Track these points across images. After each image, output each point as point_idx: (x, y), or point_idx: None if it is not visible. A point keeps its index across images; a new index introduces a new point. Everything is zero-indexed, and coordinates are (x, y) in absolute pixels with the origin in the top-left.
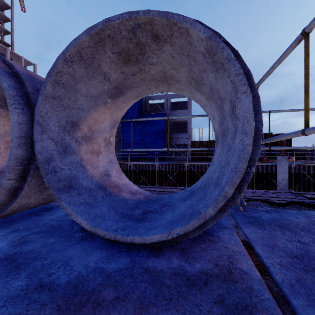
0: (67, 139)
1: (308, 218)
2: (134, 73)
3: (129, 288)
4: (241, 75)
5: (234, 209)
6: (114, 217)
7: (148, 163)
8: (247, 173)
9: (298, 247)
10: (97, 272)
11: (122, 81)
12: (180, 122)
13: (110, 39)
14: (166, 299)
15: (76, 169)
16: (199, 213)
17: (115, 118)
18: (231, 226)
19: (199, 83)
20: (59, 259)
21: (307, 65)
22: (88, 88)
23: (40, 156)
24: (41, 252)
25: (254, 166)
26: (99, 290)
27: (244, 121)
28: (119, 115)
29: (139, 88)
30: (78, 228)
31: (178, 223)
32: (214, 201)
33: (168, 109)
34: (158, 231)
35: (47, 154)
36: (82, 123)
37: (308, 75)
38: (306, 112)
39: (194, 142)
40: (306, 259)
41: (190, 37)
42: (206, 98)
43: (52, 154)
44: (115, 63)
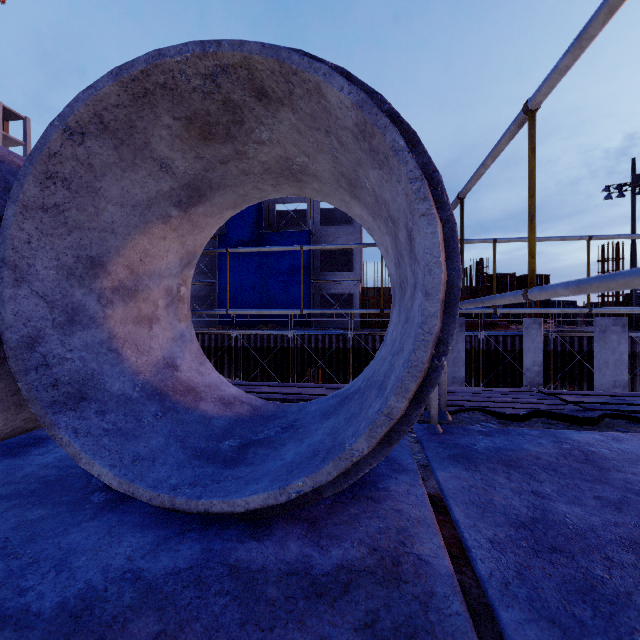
0: (78, 294)
1: (558, 445)
2: (224, 159)
3: (189, 611)
4: (419, 181)
5: (426, 431)
6: (178, 459)
7: (274, 332)
8: (433, 369)
9: (530, 505)
10: (128, 579)
11: (200, 175)
12: (340, 250)
13: (166, 92)
14: (262, 630)
15: (97, 357)
16: (341, 448)
17: (191, 247)
18: (415, 467)
19: (355, 186)
20: (48, 554)
21: (532, 170)
22: (124, 188)
23: (11, 334)
24: (10, 541)
25: (445, 355)
26: (126, 620)
27: (425, 270)
28: (200, 242)
29: (238, 188)
30: (102, 482)
31: (302, 469)
32: (368, 425)
33: (314, 222)
34: (261, 486)
35: (29, 328)
36: (113, 260)
37: (534, 188)
38: (531, 259)
39: (367, 290)
40: (540, 527)
41: (325, 99)
42: (370, 214)
43: (40, 328)
44: (182, 139)
